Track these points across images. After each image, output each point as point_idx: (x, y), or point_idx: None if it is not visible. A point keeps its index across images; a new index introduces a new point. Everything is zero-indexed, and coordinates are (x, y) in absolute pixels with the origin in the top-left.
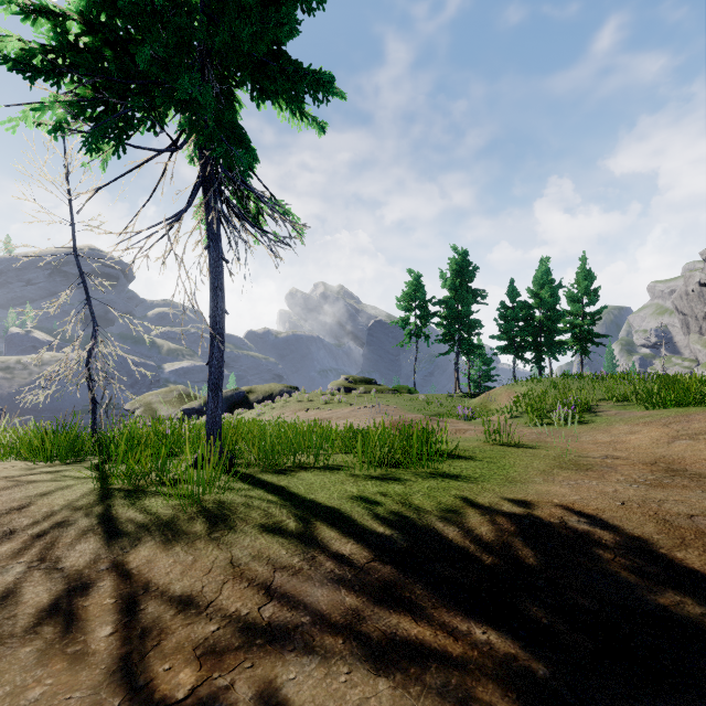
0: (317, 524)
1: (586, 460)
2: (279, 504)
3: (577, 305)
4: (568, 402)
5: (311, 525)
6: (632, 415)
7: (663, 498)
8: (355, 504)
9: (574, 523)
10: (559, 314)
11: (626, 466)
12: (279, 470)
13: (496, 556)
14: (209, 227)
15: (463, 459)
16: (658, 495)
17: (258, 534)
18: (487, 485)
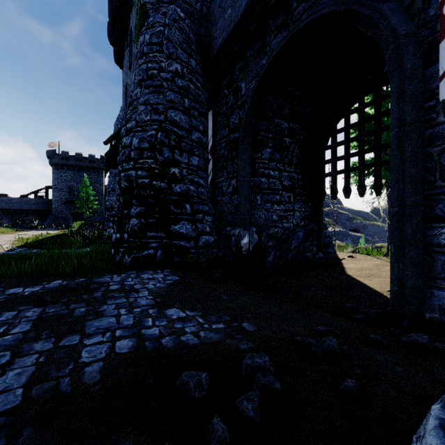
0: None
1: None
2: None
3: None
4: None
5: None
6: None
7: None
8: None
9: None
10: None
11: None
12: None
13: None
14: (387, 196)
15: None
16: None
17: None
18: None
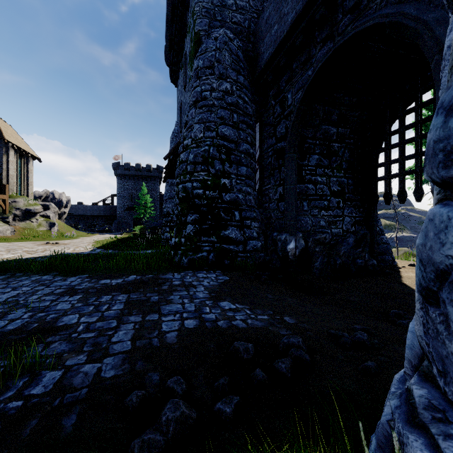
0: None
1: None
2: None
3: None
4: None
5: None
6: None
7: None
8: None
9: None
10: None
11: None
12: None
13: None
14: None
15: None
16: None
17: None
18: None
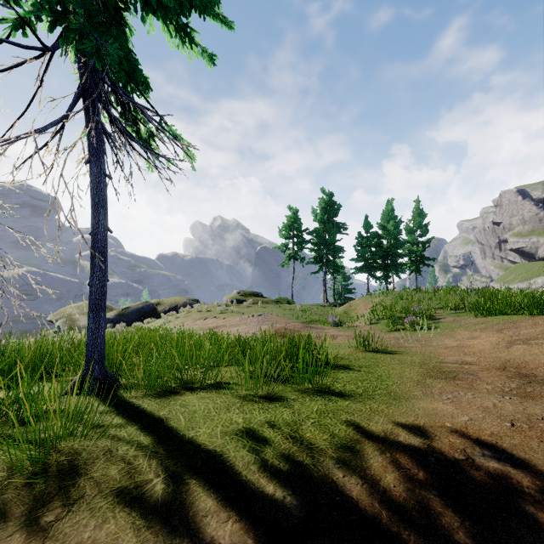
0: (191, 484)
1: (447, 366)
2: (150, 451)
3: (413, 235)
4: (414, 310)
5: (183, 487)
6: (468, 322)
7: (543, 413)
8: (240, 444)
9: (480, 459)
10: (401, 243)
11: (483, 372)
12: (164, 392)
13: (418, 531)
14: (89, 141)
15: (343, 369)
16: (536, 410)
17: (109, 511)
18: (374, 405)
